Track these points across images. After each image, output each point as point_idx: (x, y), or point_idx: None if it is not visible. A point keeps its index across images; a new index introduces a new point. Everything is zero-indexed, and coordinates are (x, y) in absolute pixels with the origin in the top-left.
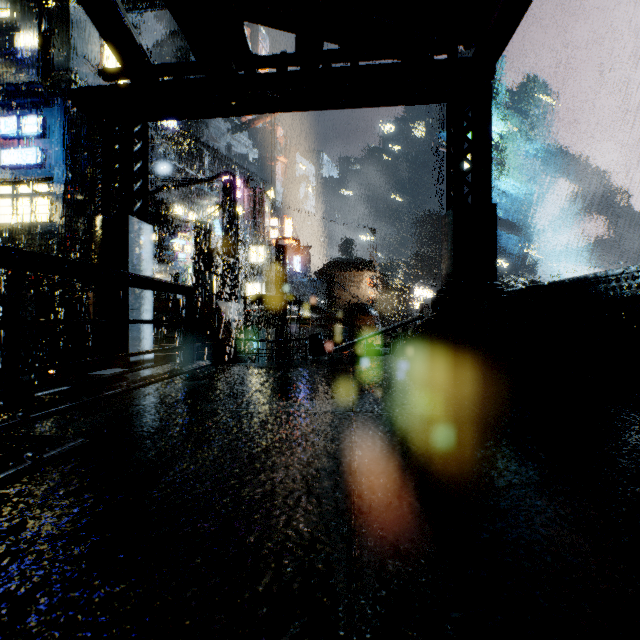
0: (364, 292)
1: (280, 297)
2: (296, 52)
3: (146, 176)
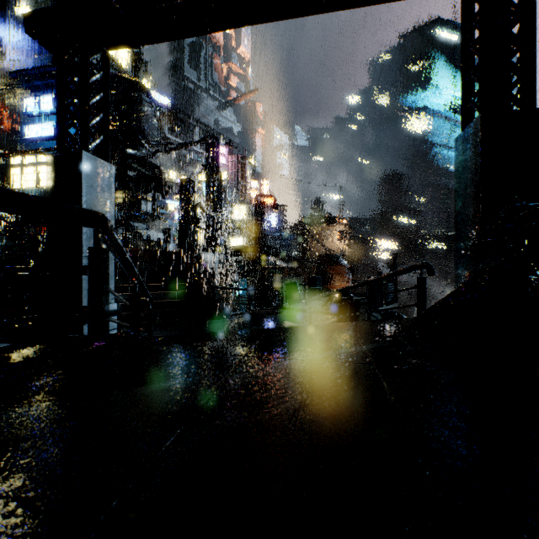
0: (334, 244)
1: (258, 248)
2: None
3: (107, 111)
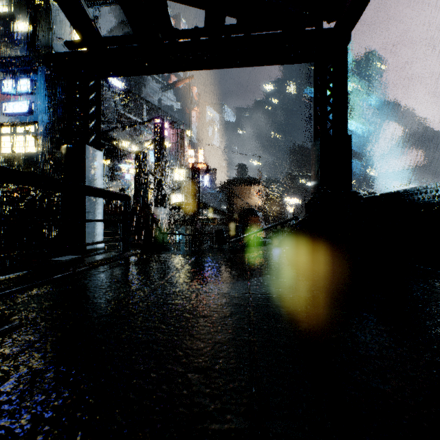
0: (253, 200)
1: (195, 204)
2: (205, 25)
3: (98, 117)
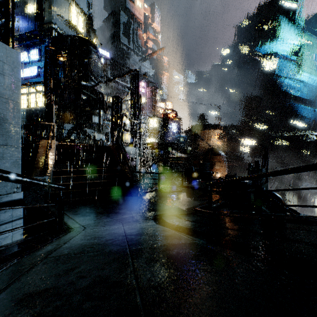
0: (213, 142)
1: (165, 143)
2: None
3: None
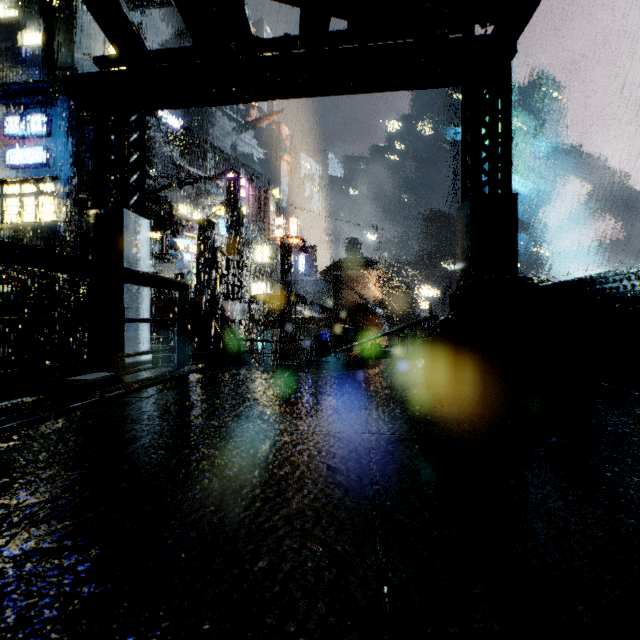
0: (370, 292)
1: (285, 296)
2: (300, 31)
3: (143, 168)
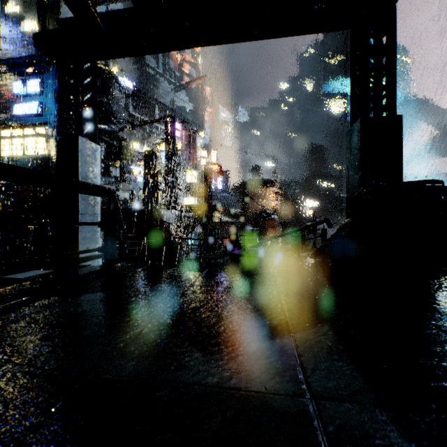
0: (268, 203)
1: (207, 206)
2: None
3: (95, 105)
